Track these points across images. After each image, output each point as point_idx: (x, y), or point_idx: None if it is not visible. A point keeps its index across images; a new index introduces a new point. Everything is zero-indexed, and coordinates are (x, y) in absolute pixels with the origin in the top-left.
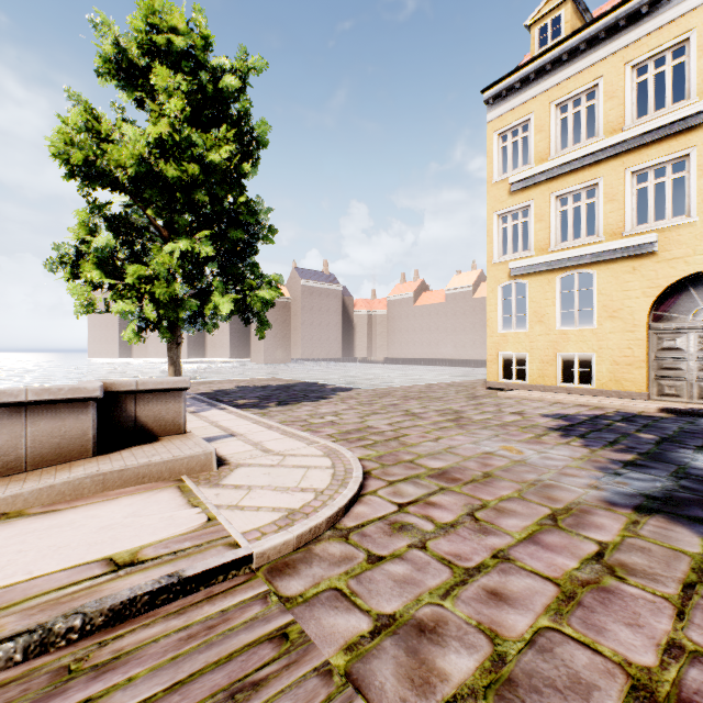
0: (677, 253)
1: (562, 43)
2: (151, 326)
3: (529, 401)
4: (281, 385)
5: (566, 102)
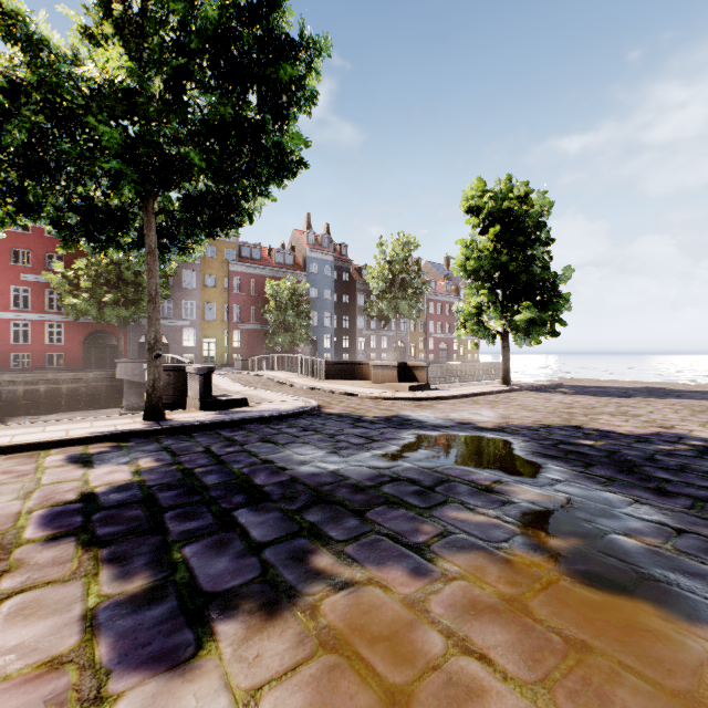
0: None
1: None
2: (490, 340)
3: None
4: (695, 390)
5: None
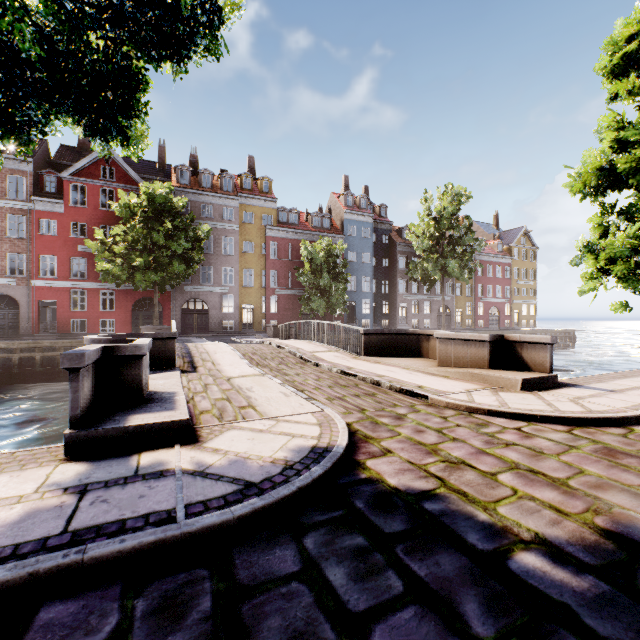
0: None
1: None
2: None
3: None
4: None
5: None
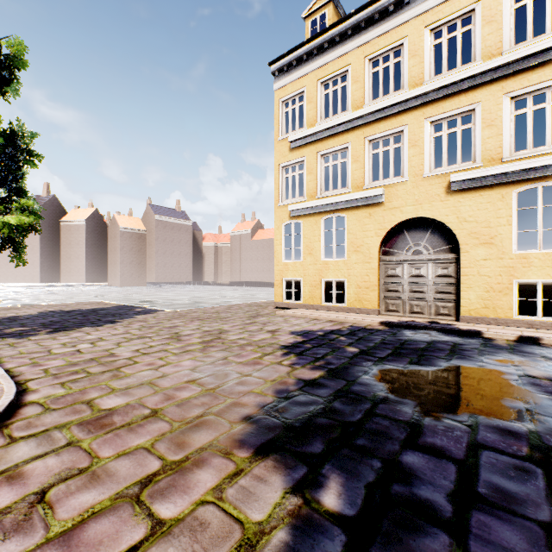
0: (396, 204)
1: (324, 33)
2: None
3: (295, 318)
4: (92, 308)
5: (328, 81)
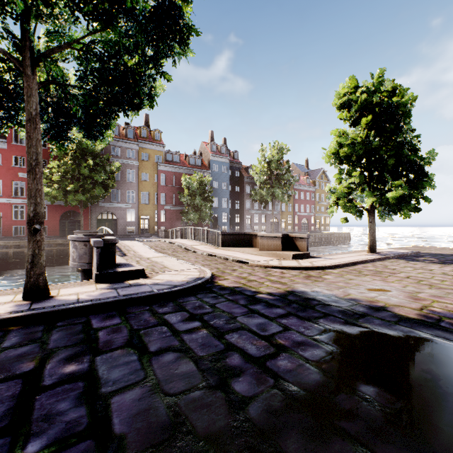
0: None
1: None
2: (358, 215)
3: None
4: None
5: None
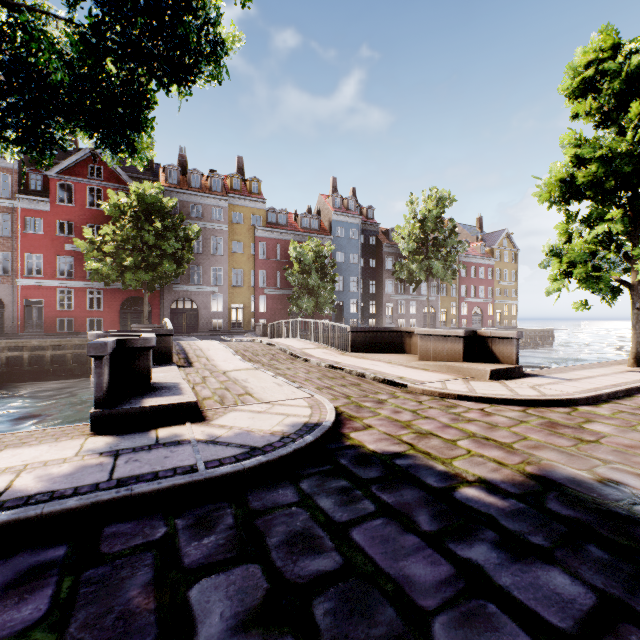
0: None
1: None
2: (609, 296)
3: None
4: None
5: None
